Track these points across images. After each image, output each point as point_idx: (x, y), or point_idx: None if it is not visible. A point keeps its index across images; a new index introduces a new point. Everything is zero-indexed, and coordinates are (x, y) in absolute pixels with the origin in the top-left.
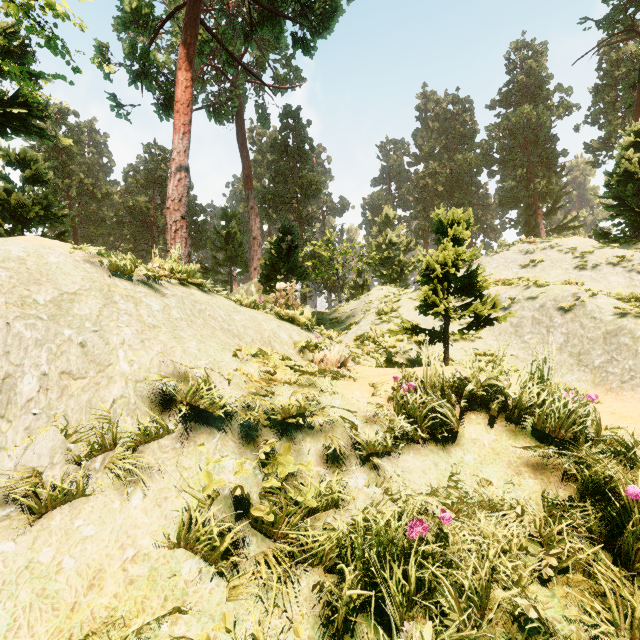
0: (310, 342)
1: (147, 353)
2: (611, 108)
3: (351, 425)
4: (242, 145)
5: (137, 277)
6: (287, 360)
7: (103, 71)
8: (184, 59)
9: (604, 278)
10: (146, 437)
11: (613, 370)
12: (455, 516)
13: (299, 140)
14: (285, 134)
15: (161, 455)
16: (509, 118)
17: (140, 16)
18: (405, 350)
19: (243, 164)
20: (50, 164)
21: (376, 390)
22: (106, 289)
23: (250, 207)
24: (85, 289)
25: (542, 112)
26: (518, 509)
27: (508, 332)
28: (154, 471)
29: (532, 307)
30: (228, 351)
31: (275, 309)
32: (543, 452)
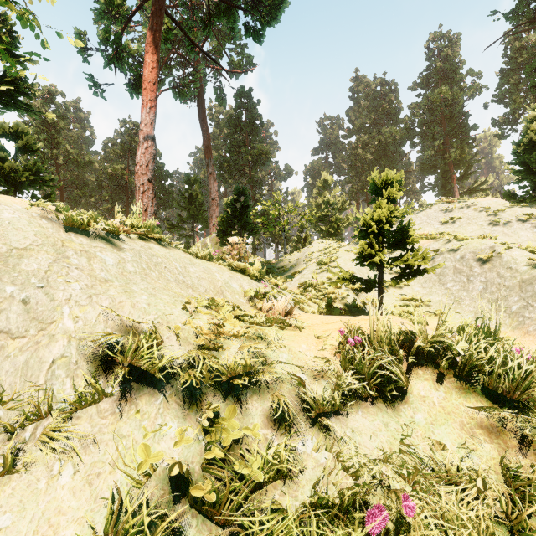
0: (259, 291)
1: (94, 309)
2: (515, 89)
3: (298, 382)
4: (202, 120)
5: (95, 232)
6: (237, 310)
7: (82, 55)
8: (151, 44)
9: (515, 233)
10: (84, 401)
11: (529, 315)
12: (412, 489)
13: (251, 116)
14: (239, 111)
15: (99, 421)
16: (428, 97)
17: (113, 7)
18: (343, 296)
19: (203, 136)
20: (41, 137)
21: (322, 342)
22: (59, 244)
23: (209, 173)
24: (37, 244)
25: (456, 92)
26: (479, 482)
27: (432, 280)
28: (89, 440)
29: (453, 258)
30: (180, 303)
31: (228, 261)
32: (499, 414)
